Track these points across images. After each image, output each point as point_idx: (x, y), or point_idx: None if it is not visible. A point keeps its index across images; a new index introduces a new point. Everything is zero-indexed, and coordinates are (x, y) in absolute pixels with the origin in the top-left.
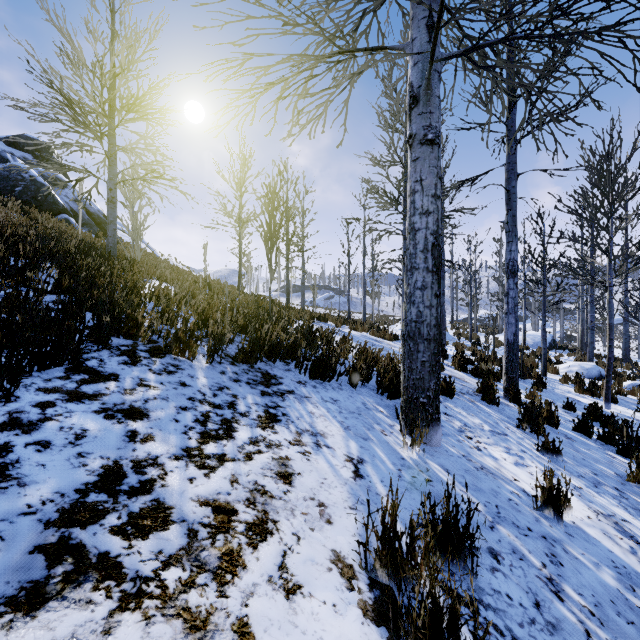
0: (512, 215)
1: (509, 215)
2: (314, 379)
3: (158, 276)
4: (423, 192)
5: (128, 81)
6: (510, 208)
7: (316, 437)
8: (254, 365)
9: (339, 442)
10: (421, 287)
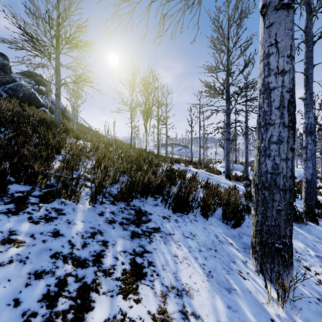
0: (310, 93)
1: (307, 93)
2: (175, 212)
3: (85, 138)
4: (278, 53)
5: (66, 26)
6: (308, 88)
7: (182, 298)
8: (130, 202)
9: (205, 303)
10: (277, 141)
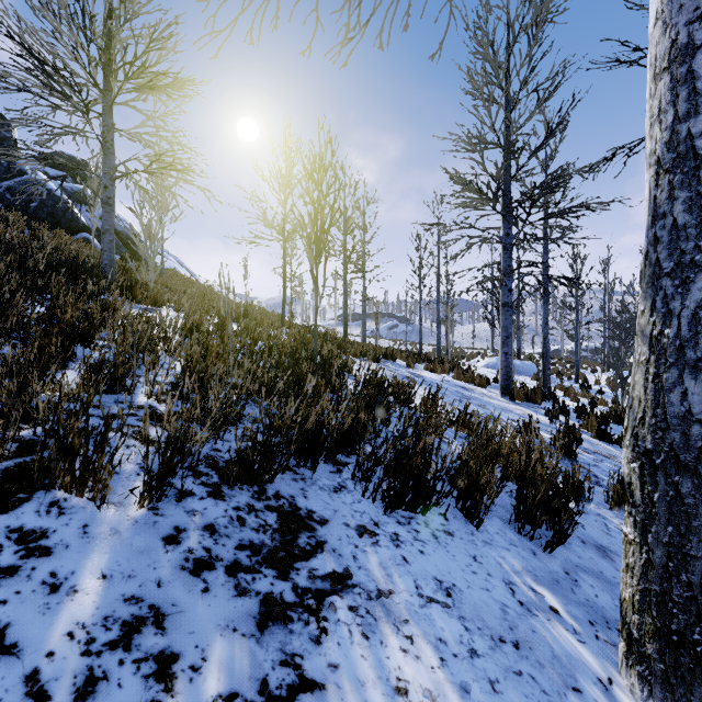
0: None
1: None
2: (392, 510)
3: (176, 304)
4: None
5: (127, 37)
6: None
7: None
8: (267, 486)
9: None
10: None
